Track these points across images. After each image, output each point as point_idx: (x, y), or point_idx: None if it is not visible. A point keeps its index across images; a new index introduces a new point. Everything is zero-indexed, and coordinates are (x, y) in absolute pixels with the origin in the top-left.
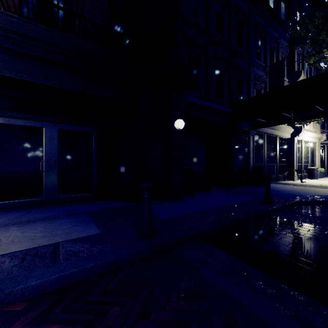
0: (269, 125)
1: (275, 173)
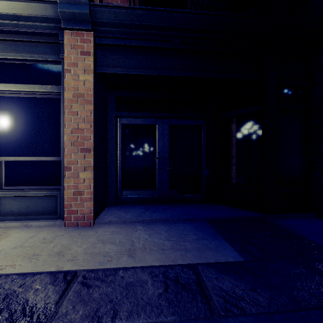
0: None
1: None
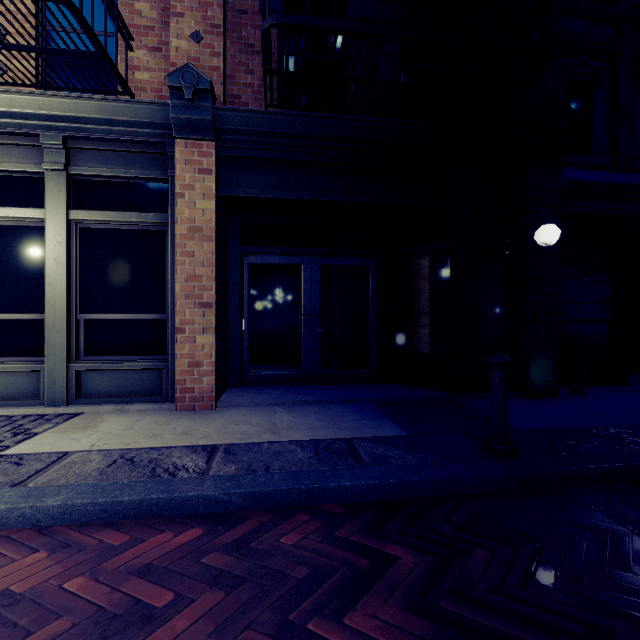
0: None
1: None
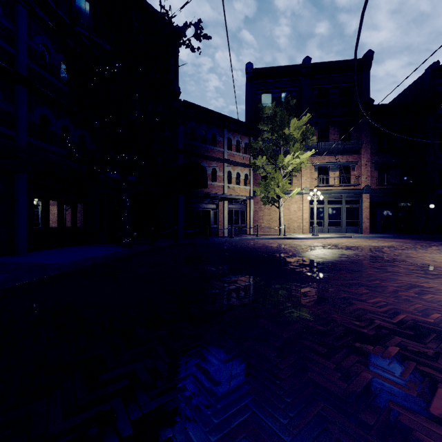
0: None
1: None
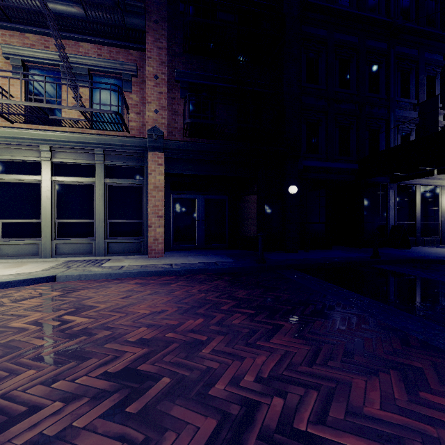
0: (410, 178)
1: (439, 235)
